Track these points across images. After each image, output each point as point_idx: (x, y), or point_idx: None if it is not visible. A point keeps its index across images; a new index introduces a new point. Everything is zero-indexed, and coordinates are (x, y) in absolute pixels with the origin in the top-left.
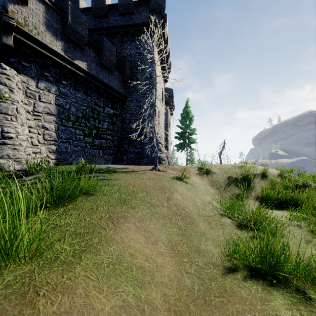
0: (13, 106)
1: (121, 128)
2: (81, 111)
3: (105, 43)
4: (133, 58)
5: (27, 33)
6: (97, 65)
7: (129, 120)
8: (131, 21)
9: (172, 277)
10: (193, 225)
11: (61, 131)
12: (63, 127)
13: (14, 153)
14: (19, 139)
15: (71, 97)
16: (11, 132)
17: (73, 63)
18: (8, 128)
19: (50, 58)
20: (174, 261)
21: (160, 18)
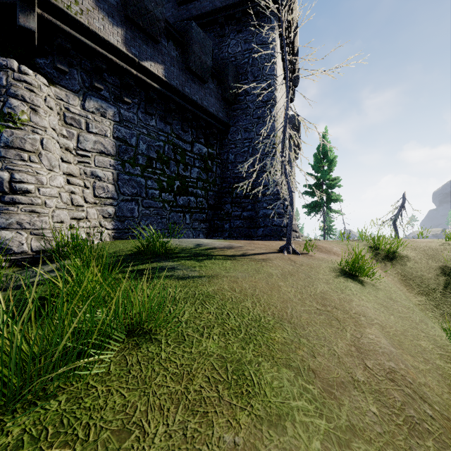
0: (34, 136)
1: (219, 178)
2: (156, 149)
3: (195, 32)
4: (239, 60)
5: (62, 11)
6: (180, 72)
7: (233, 163)
8: None
9: None
10: None
11: (124, 182)
12: (127, 176)
13: (32, 219)
14: (42, 194)
15: (140, 125)
16: (27, 181)
17: (142, 66)
18: (23, 174)
19: (102, 57)
20: None
21: None
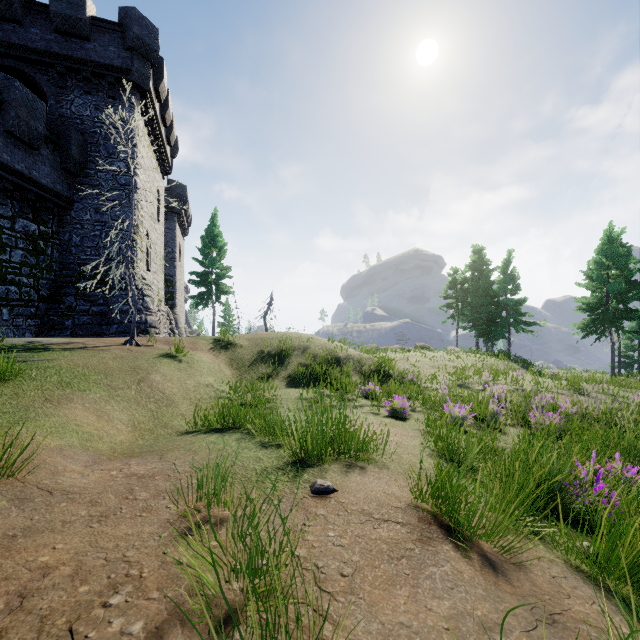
0: None
1: (58, 262)
2: None
3: (20, 93)
4: (87, 126)
5: None
6: None
7: (79, 247)
8: (84, 54)
9: (125, 441)
10: (171, 407)
11: None
12: None
13: None
14: None
15: None
16: None
17: None
18: None
19: None
20: (132, 434)
21: (149, 66)
